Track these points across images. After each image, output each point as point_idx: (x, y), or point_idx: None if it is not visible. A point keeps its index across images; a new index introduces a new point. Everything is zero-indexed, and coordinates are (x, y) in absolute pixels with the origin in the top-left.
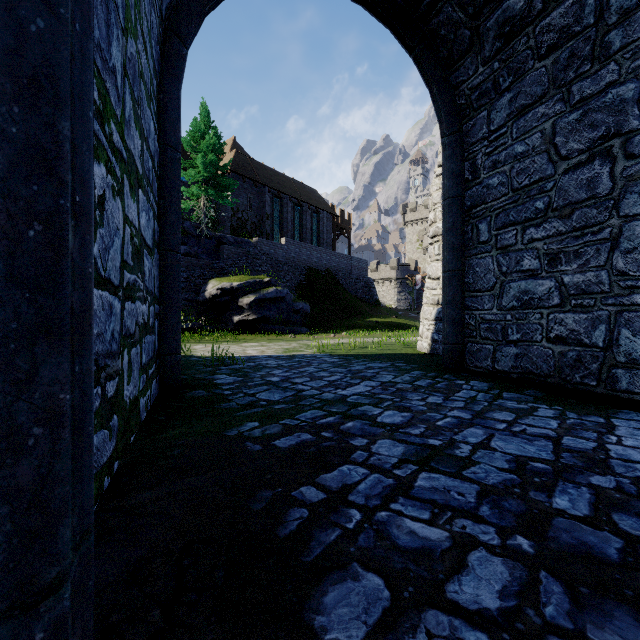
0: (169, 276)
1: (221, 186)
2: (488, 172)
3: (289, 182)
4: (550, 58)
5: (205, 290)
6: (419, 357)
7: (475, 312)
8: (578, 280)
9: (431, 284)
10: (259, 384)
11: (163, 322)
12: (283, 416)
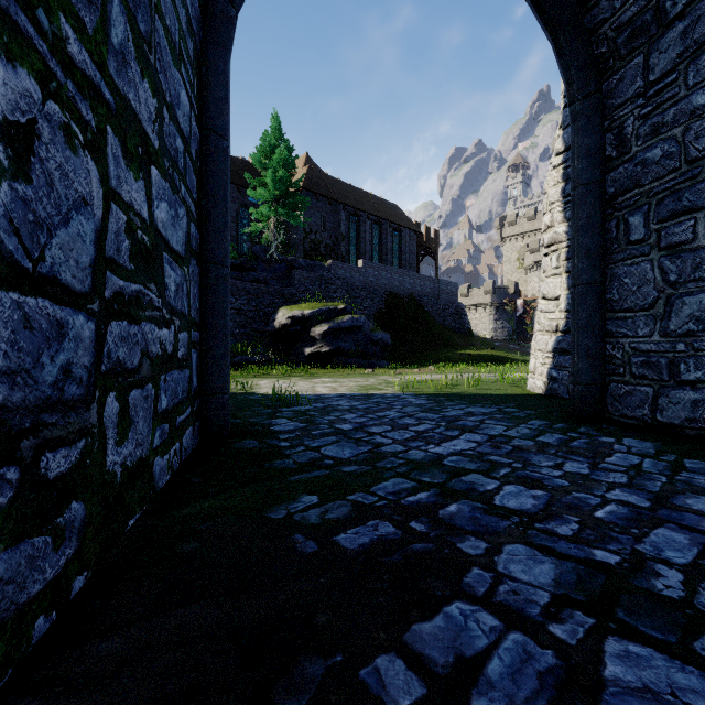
0: (213, 295)
1: (292, 205)
2: (644, 142)
3: (367, 198)
4: None
5: (274, 319)
6: (533, 400)
7: (622, 340)
8: None
9: (547, 306)
10: (326, 433)
11: (205, 353)
12: (353, 487)
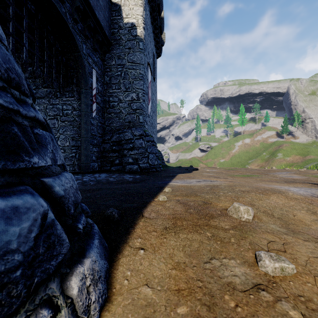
0: None
1: None
2: None
3: None
4: (45, 89)
5: None
6: None
7: None
8: None
9: None
10: None
11: None
12: None
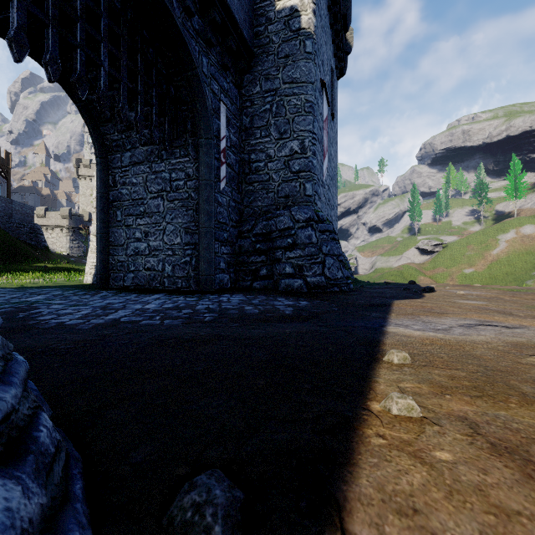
0: None
1: None
2: (121, 186)
3: None
4: (145, 147)
5: None
6: (83, 285)
7: (115, 257)
8: (154, 244)
9: (94, 239)
10: None
11: None
12: None
